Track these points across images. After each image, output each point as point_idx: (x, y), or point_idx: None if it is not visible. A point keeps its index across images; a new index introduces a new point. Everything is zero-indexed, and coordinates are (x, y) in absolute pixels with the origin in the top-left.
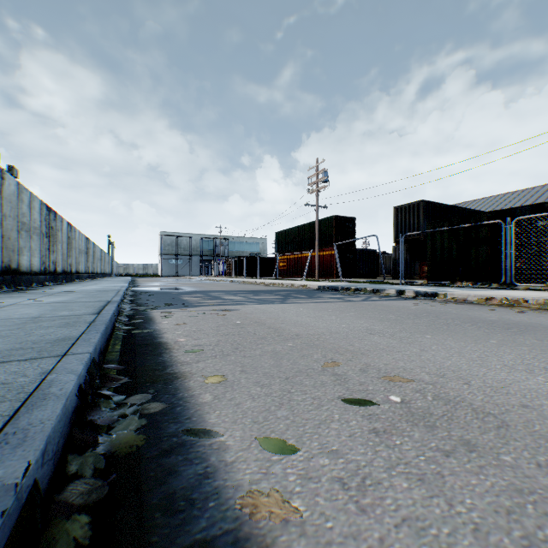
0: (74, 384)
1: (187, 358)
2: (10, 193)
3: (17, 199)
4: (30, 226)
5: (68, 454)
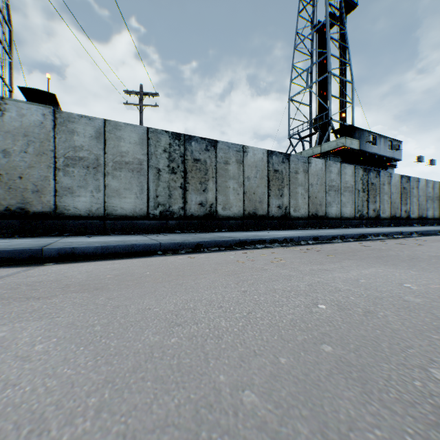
0: (408, 231)
1: (438, 236)
2: (421, 186)
3: (424, 187)
4: (431, 197)
5: (405, 235)
